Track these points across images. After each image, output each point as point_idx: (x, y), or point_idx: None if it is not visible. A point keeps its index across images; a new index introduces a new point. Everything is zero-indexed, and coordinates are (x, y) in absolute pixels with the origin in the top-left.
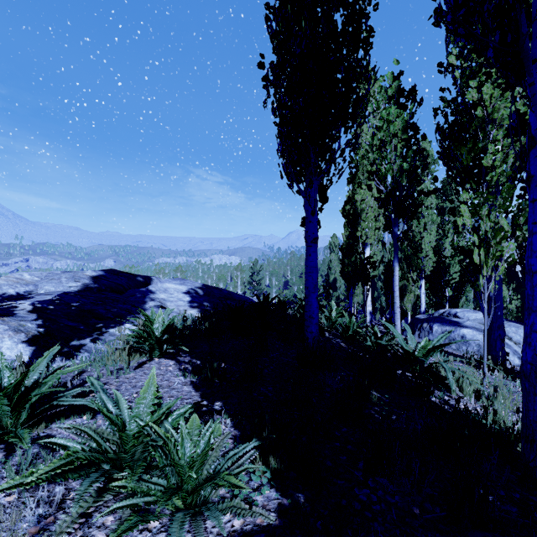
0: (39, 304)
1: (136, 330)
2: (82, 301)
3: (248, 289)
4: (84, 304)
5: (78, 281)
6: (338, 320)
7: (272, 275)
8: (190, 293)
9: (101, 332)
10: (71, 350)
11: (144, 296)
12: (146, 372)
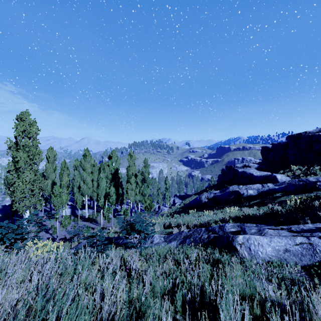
0: None
1: None
2: None
3: None
4: None
5: None
6: None
7: None
8: None
9: None
10: None
11: None
12: None
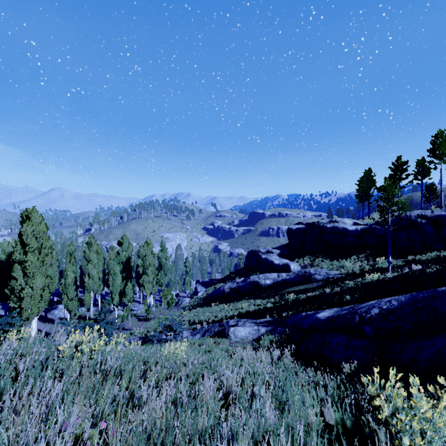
0: None
1: None
2: None
3: None
4: None
5: None
6: None
7: None
8: None
9: None
10: None
11: None
12: None
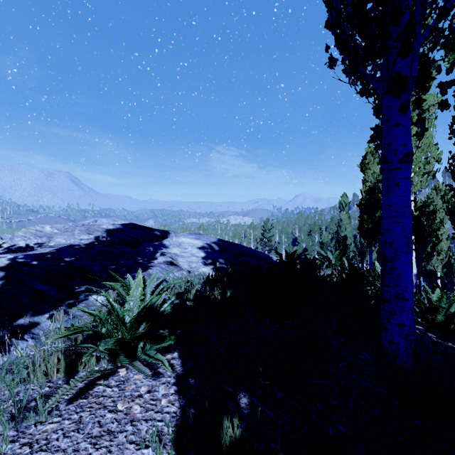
0: (21, 259)
1: (95, 311)
2: (79, 256)
3: (260, 245)
4: (79, 259)
5: (91, 234)
6: (417, 296)
7: (281, 233)
8: (204, 248)
9: (74, 301)
10: (3, 337)
11: (155, 251)
12: (83, 417)
